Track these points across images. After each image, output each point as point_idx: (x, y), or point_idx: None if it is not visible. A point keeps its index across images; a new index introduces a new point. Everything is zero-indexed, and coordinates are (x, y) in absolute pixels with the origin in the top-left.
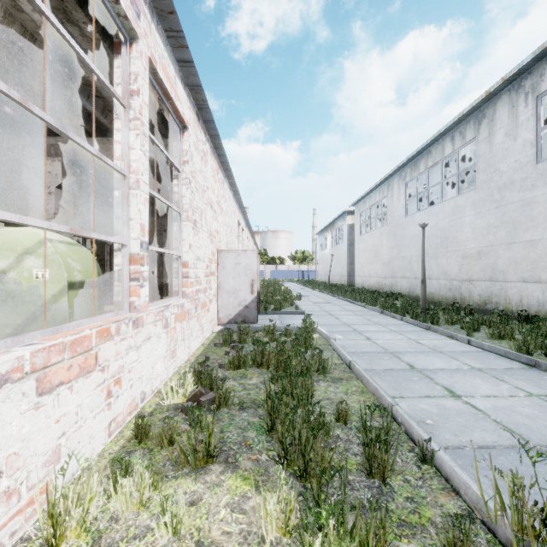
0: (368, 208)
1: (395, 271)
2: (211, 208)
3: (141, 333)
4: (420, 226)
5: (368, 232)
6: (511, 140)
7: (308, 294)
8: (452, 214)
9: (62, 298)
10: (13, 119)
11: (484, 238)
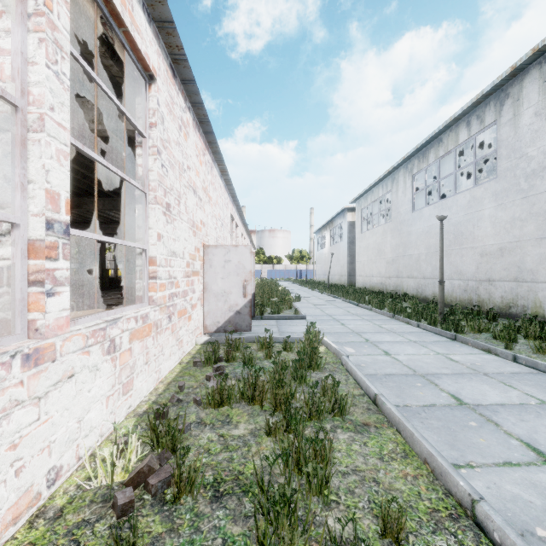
0: (370, 204)
1: (400, 270)
2: (194, 194)
3: (49, 372)
4: (438, 218)
5: (370, 230)
6: (542, 120)
7: (307, 295)
8: (468, 207)
9: None
10: None
11: (507, 232)
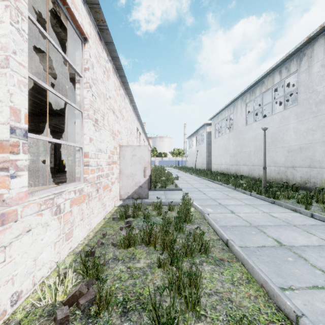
0: (220, 121)
1: (238, 161)
2: (113, 114)
3: (12, 229)
4: (263, 129)
5: (220, 136)
6: None
7: (182, 175)
8: (280, 122)
9: None
10: None
11: (304, 138)
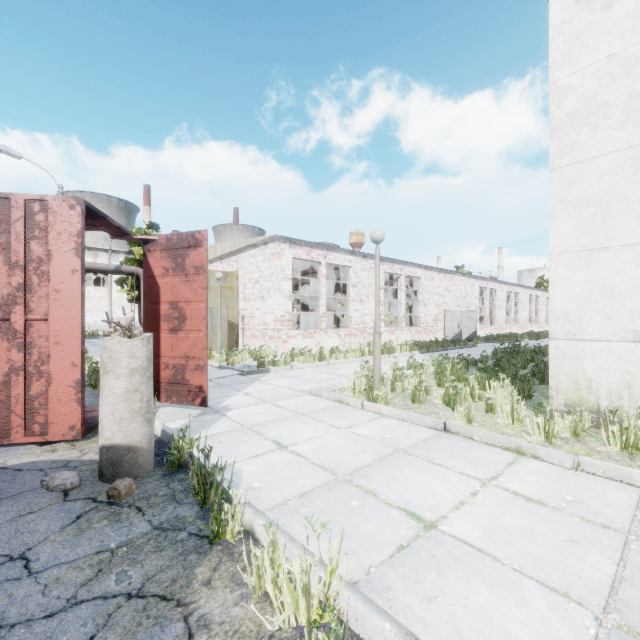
0: None
1: None
2: (438, 295)
3: (403, 332)
4: None
5: None
6: None
7: None
8: None
9: (390, 325)
10: None
11: None
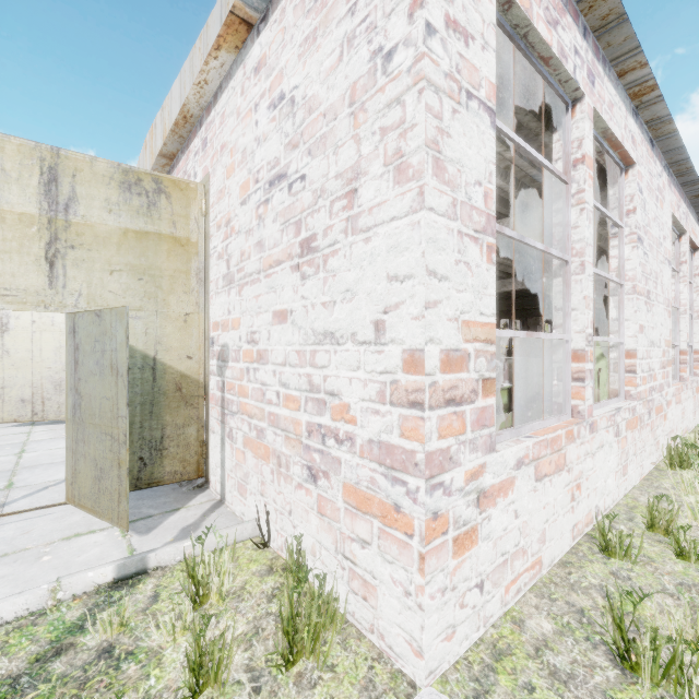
0: None
1: None
2: None
3: (687, 393)
4: None
5: None
6: None
7: None
8: None
9: None
10: (546, 263)
11: None
